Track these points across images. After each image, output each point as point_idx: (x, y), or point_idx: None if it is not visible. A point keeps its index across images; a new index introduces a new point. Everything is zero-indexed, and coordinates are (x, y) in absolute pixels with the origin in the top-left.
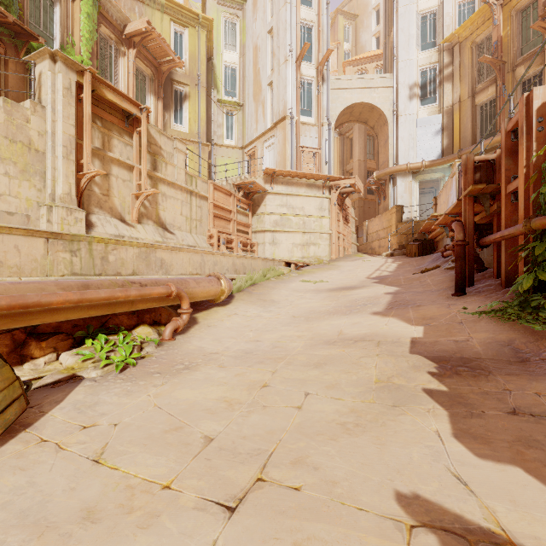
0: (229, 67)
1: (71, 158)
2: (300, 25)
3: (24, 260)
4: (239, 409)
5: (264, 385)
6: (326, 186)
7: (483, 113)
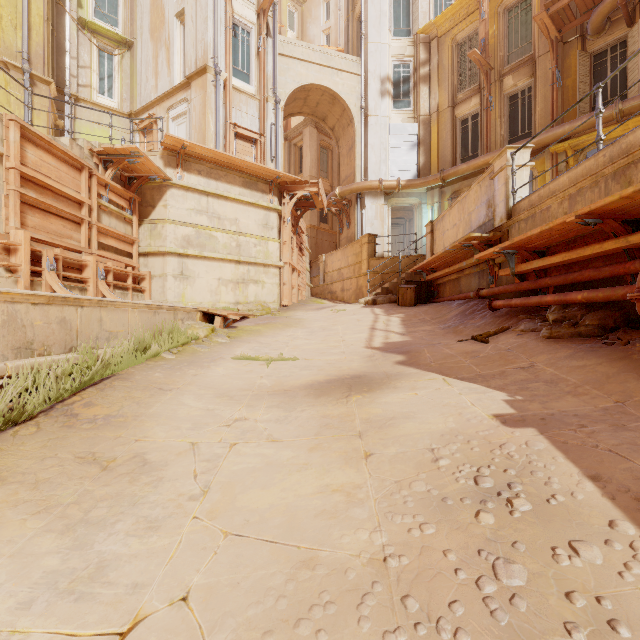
0: None
1: None
2: None
3: None
4: None
5: None
6: (274, 190)
7: (464, 130)
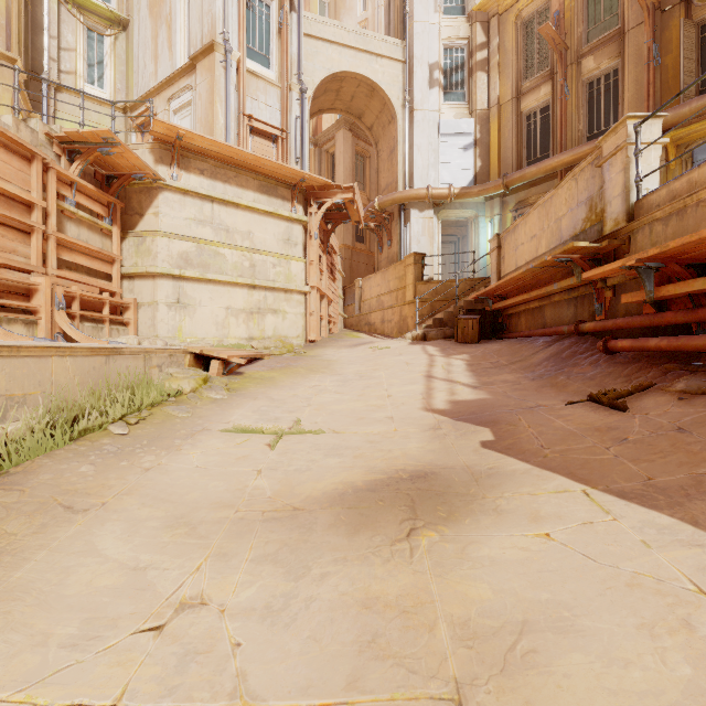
0: None
1: None
2: None
3: None
4: None
5: None
6: (298, 197)
7: (531, 126)
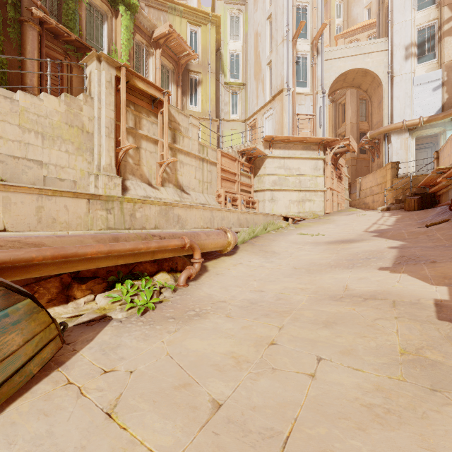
0: (233, 54)
1: (111, 136)
2: (296, 7)
3: (71, 217)
4: (247, 369)
5: (272, 342)
6: (320, 148)
7: None
